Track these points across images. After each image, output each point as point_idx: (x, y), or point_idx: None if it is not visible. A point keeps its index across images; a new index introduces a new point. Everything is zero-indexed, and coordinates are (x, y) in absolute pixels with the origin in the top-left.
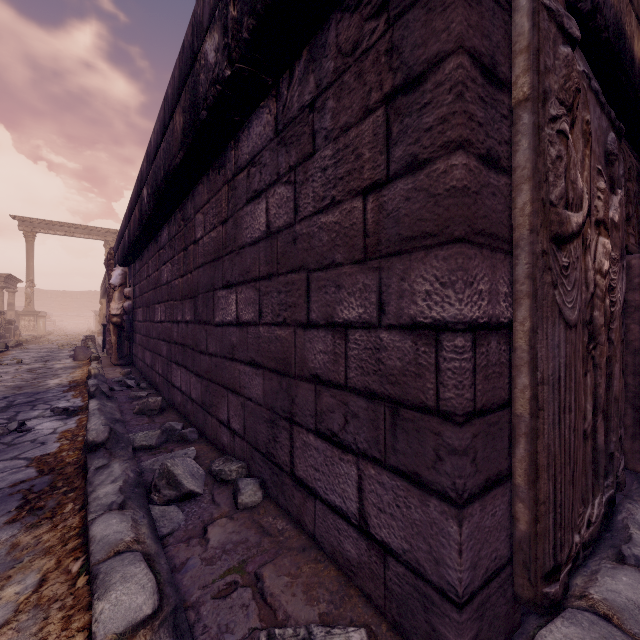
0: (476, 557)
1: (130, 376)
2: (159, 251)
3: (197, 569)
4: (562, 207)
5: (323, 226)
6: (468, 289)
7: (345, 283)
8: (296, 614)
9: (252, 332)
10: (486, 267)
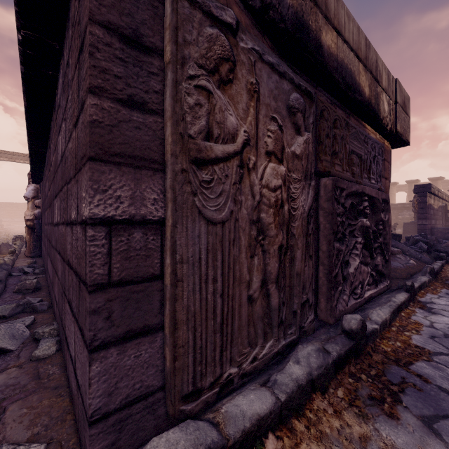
0: (112, 387)
1: (32, 265)
2: (46, 172)
3: None
4: (201, 139)
5: (69, 151)
6: (100, 194)
7: (72, 192)
8: (11, 436)
9: (59, 230)
10: (127, 179)
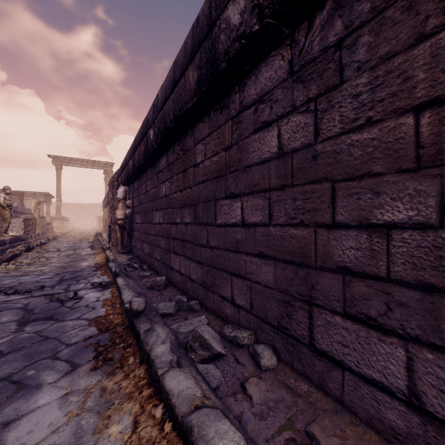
0: None
1: (133, 261)
2: (157, 174)
3: (253, 423)
4: None
5: (354, 143)
6: None
7: (387, 190)
8: None
9: (260, 231)
10: None
